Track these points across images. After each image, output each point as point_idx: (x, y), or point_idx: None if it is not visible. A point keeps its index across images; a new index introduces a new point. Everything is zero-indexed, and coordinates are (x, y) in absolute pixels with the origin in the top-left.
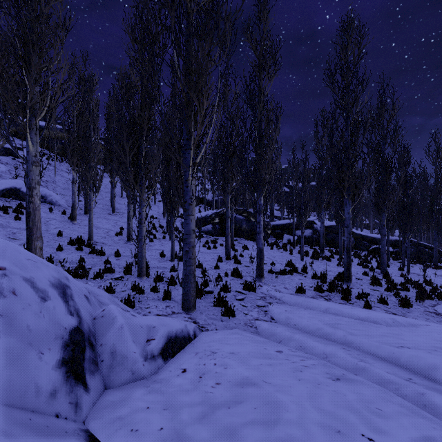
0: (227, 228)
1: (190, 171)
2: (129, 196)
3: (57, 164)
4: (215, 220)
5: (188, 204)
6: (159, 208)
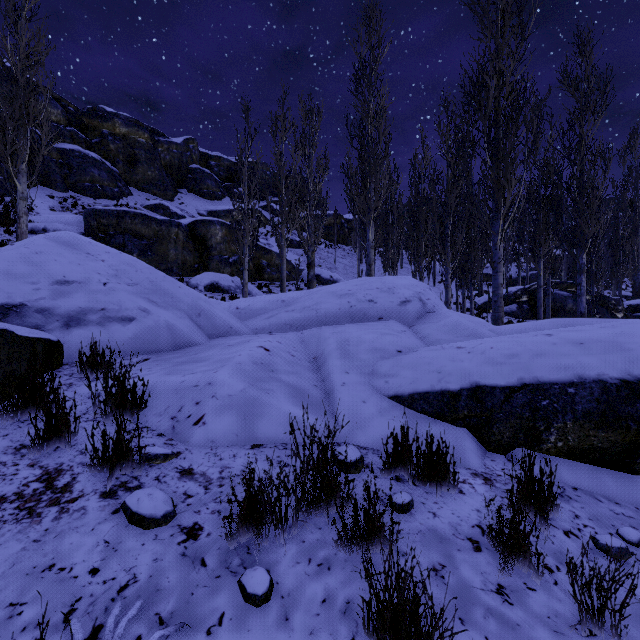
0: (538, 300)
1: (498, 237)
2: (421, 272)
3: (333, 251)
4: (522, 298)
5: (497, 263)
6: (440, 290)
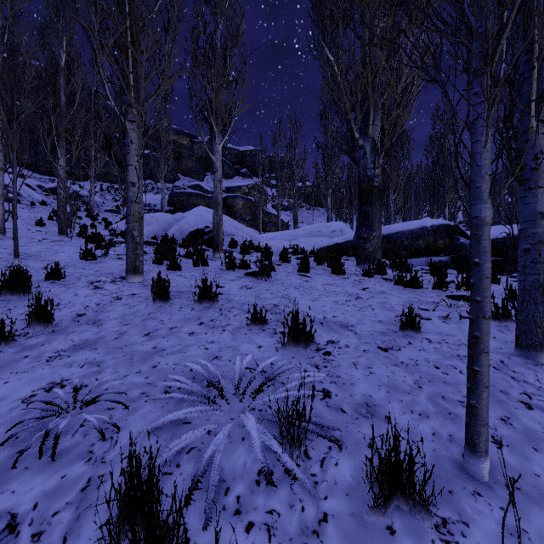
0: None
1: (390, 202)
2: None
3: (311, 212)
4: None
5: (390, 215)
6: None
